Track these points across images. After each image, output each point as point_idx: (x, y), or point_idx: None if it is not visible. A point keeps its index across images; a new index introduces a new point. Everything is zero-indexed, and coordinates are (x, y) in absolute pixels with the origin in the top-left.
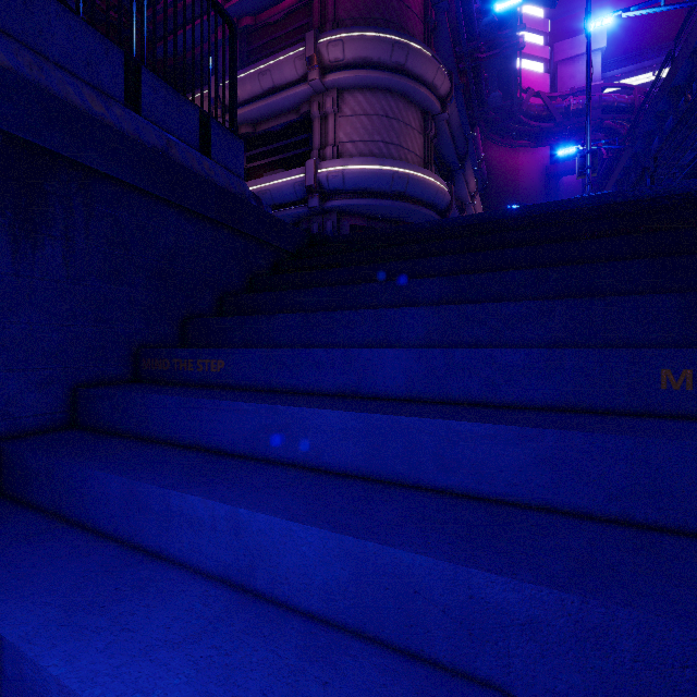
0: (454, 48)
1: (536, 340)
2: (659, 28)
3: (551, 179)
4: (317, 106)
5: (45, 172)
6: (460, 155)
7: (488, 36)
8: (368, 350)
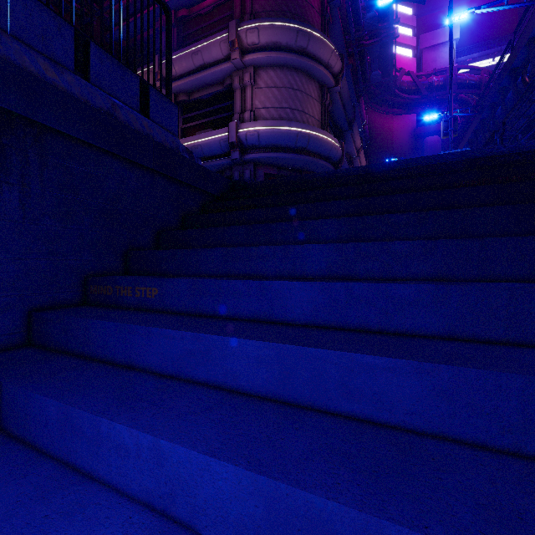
0: (344, 36)
1: (420, 273)
2: (499, 25)
3: (418, 138)
4: (238, 79)
5: (3, 128)
6: (349, 119)
7: (371, 27)
8: (279, 282)
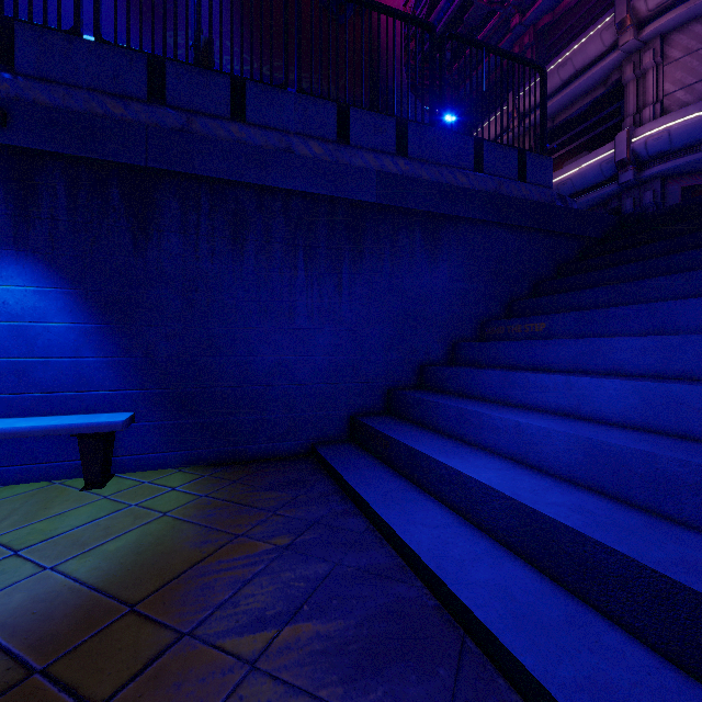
0: None
1: None
2: None
3: None
4: (630, 68)
5: (440, 226)
6: None
7: None
8: (671, 302)
